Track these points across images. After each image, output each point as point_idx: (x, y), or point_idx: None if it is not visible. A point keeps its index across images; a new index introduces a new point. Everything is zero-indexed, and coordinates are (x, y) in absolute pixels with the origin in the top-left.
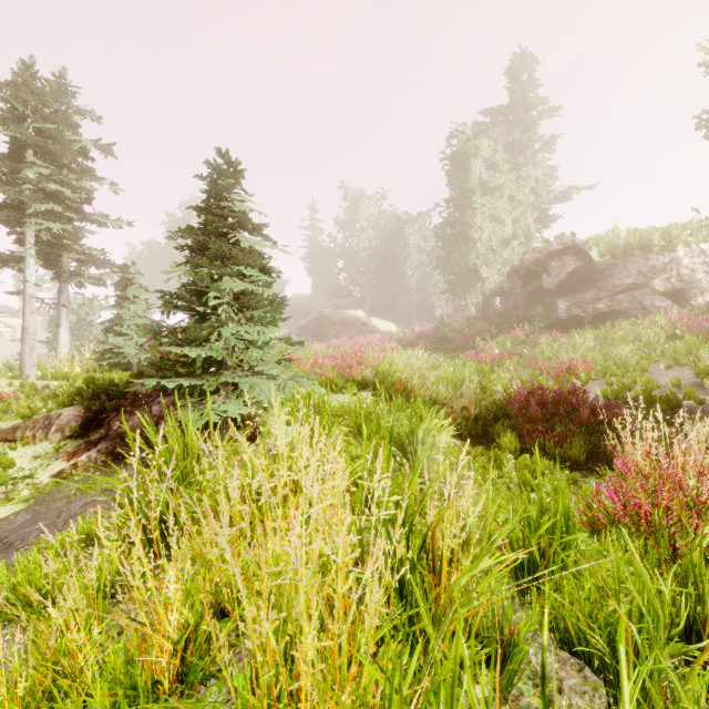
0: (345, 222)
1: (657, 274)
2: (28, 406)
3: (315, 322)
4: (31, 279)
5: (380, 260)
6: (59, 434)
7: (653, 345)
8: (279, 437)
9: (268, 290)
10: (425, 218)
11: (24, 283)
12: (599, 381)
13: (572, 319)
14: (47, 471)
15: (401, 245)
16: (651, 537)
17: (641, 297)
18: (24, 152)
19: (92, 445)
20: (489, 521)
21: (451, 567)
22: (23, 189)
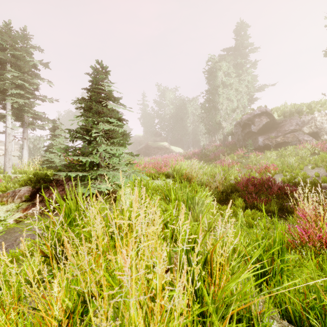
0: (158, 101)
1: (305, 124)
2: (4, 186)
3: (144, 148)
4: (9, 126)
5: (175, 119)
6: (19, 200)
7: (304, 157)
8: (122, 199)
9: (121, 129)
10: (196, 100)
11: (6, 127)
12: (280, 174)
13: (265, 146)
14: (12, 217)
15: (185, 112)
16: (324, 253)
17: (298, 135)
18: (6, 65)
19: (35, 205)
20: (239, 245)
21: (221, 273)
22: (5, 83)
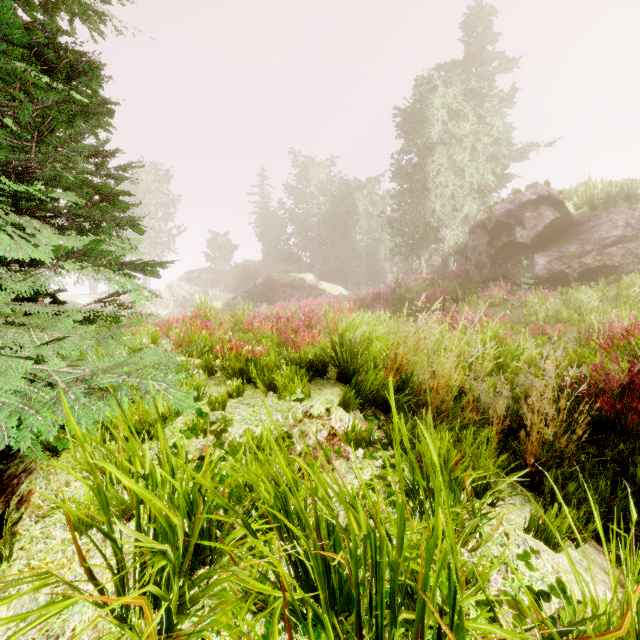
0: (294, 187)
1: None
2: None
3: (263, 286)
4: None
5: (329, 226)
6: None
7: None
8: None
9: None
10: (374, 184)
11: None
12: None
13: (553, 276)
14: None
15: (350, 210)
16: None
17: (637, 250)
18: None
19: None
20: None
21: None
22: None
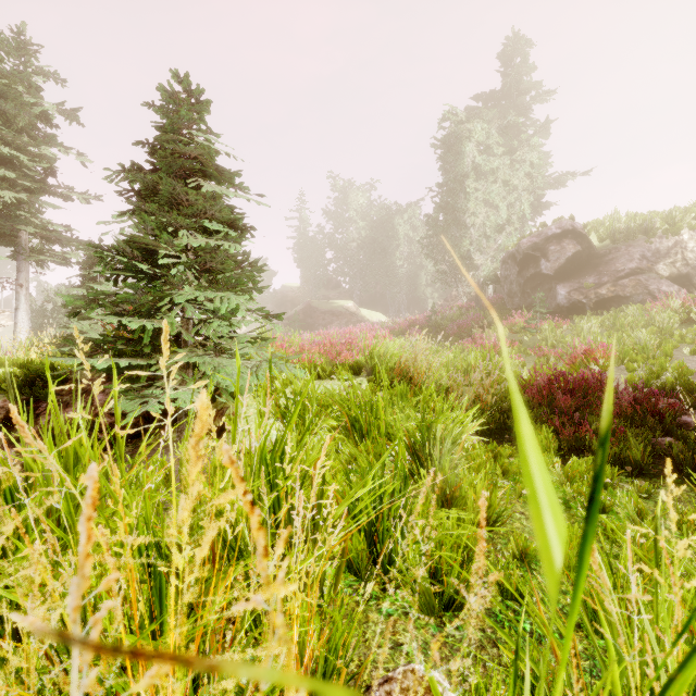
0: (333, 212)
1: (661, 258)
2: None
3: (303, 313)
4: None
5: (369, 251)
6: None
7: (667, 330)
8: None
9: (236, 246)
10: (415, 209)
11: None
12: (617, 368)
13: (572, 305)
14: None
15: (390, 235)
16: None
17: (647, 281)
18: None
19: (11, 445)
20: None
21: None
22: None
